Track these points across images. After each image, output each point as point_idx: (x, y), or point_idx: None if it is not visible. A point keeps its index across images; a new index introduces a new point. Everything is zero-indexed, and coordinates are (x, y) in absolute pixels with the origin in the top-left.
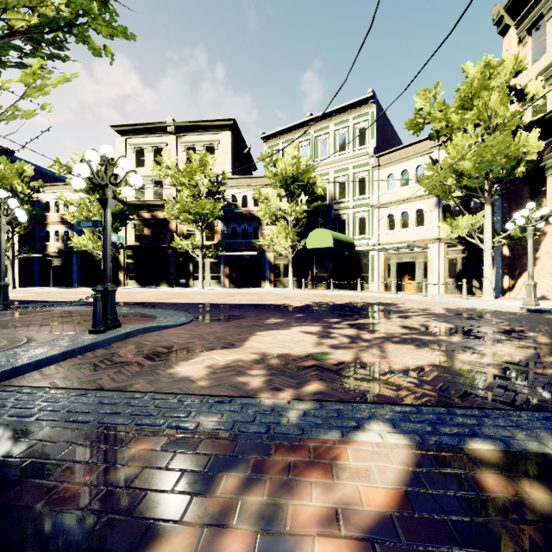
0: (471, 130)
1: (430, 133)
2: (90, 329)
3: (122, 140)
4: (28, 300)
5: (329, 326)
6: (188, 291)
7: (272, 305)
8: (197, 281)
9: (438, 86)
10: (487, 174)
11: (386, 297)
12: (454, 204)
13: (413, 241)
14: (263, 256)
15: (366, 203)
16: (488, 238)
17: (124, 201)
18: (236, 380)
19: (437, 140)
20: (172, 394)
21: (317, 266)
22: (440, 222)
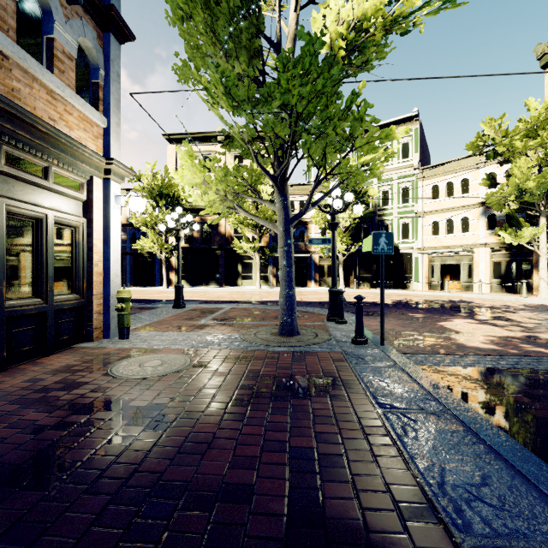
0: (532, 155)
1: (487, 153)
2: (340, 321)
3: (172, 147)
4: (137, 299)
5: (475, 319)
6: (248, 290)
7: (370, 303)
8: (244, 281)
9: (504, 117)
10: (545, 192)
11: (441, 295)
12: (499, 214)
13: (459, 246)
14: (309, 258)
15: (409, 210)
16: (544, 245)
17: (183, 206)
18: (529, 350)
19: (483, 157)
20: (513, 356)
21: (361, 267)
22: (499, 231)
